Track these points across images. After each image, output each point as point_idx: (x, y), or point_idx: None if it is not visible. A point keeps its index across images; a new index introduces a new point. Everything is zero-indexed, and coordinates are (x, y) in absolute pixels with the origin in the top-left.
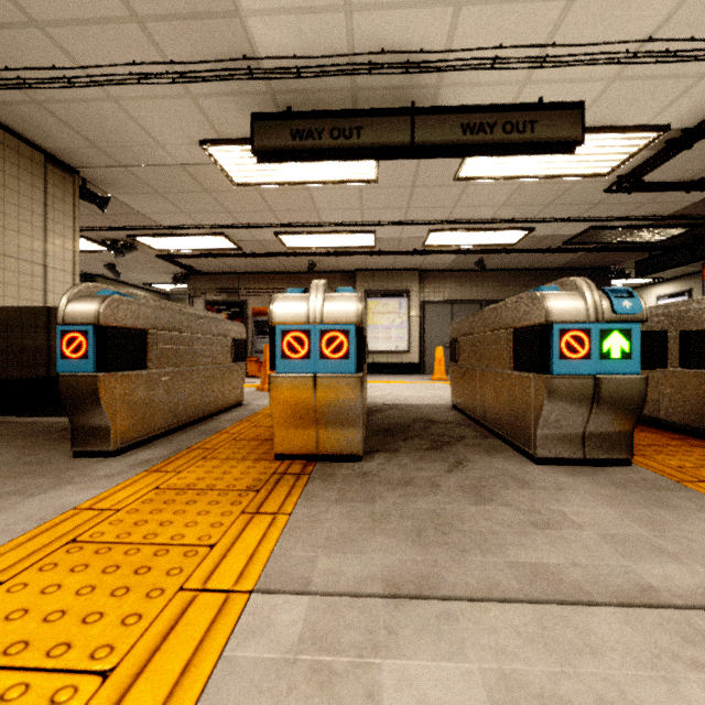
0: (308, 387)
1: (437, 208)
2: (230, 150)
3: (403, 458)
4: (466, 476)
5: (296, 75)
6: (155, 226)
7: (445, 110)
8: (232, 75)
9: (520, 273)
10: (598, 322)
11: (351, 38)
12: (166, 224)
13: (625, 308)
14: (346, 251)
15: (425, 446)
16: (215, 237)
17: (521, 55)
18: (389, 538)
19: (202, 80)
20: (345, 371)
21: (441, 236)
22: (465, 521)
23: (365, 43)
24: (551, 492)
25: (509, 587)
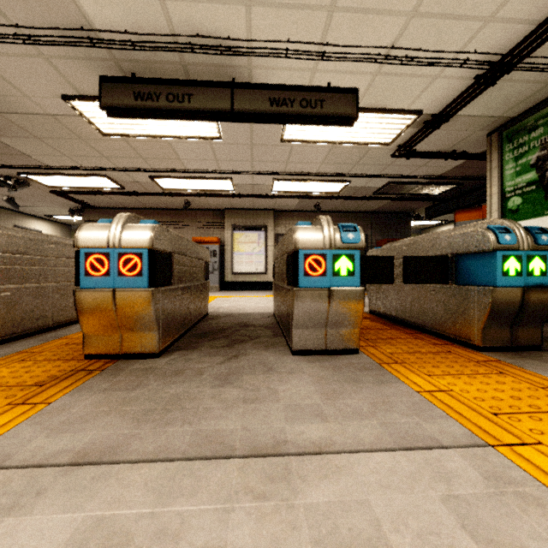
0: (108, 299)
1: (275, 163)
2: (91, 105)
3: (195, 354)
4: (231, 366)
5: (132, 47)
6: (42, 166)
7: (257, 86)
8: (75, 42)
9: (348, 215)
10: (331, 249)
11: (170, 21)
12: (52, 164)
13: (349, 239)
14: (213, 193)
15: (222, 344)
16: (98, 177)
17: (306, 49)
18: (118, 417)
19: (49, 44)
20: (139, 286)
21: (283, 184)
22: (194, 401)
23: (182, 27)
24: (282, 376)
25: (176, 450)
